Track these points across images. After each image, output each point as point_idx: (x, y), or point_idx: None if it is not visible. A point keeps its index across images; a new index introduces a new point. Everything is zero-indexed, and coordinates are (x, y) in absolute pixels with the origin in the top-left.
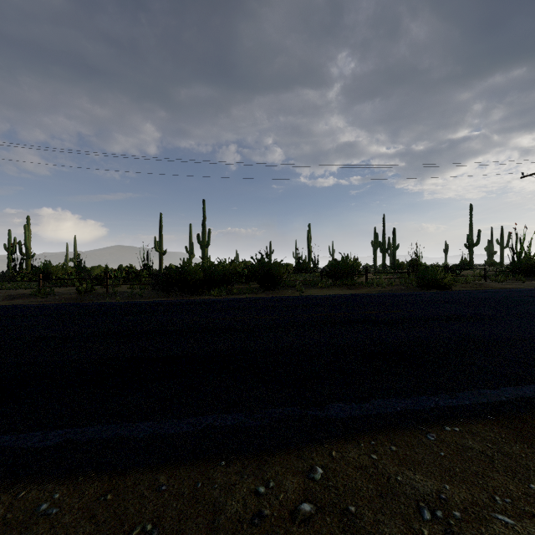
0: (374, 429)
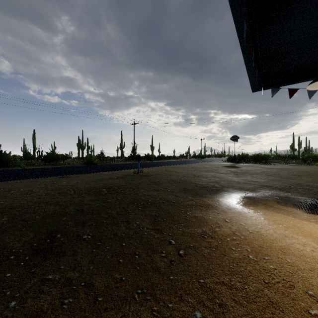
0: (32, 178)
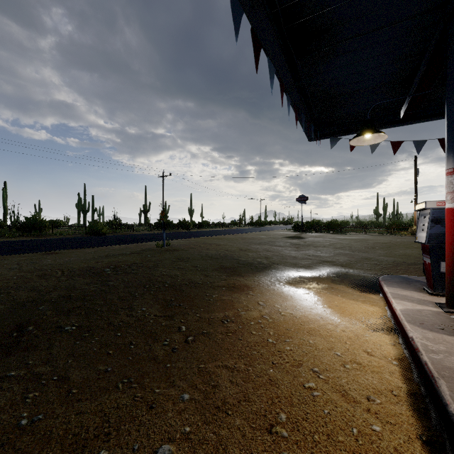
0: None
